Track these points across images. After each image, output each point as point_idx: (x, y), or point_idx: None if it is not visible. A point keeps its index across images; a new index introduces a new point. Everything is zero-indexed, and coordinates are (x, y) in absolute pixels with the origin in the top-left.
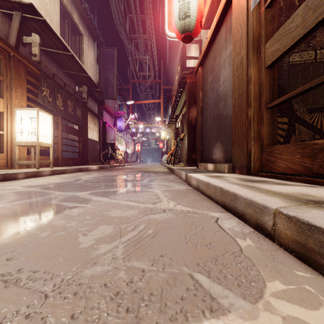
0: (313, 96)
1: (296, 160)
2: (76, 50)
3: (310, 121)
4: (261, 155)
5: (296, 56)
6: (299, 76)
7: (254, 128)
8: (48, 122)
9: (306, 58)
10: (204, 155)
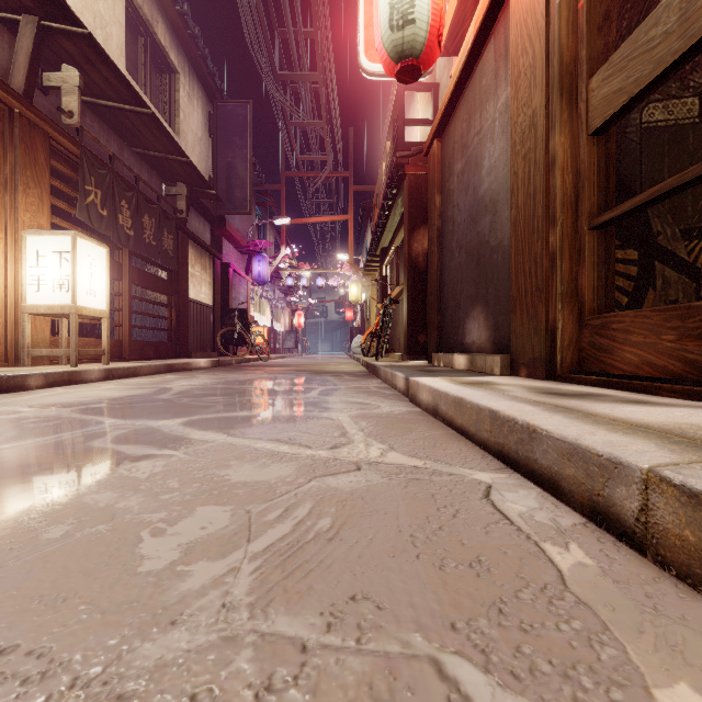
0: (696, 200)
1: (667, 346)
2: (162, 106)
3: (688, 258)
4: (579, 335)
5: (658, 109)
6: (665, 154)
7: (564, 274)
8: (98, 262)
9: (679, 115)
10: (445, 335)
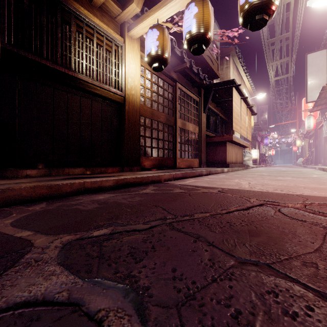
0: None
1: None
2: None
3: None
4: None
5: None
6: None
7: (326, 157)
8: (258, 152)
9: None
10: (320, 161)
